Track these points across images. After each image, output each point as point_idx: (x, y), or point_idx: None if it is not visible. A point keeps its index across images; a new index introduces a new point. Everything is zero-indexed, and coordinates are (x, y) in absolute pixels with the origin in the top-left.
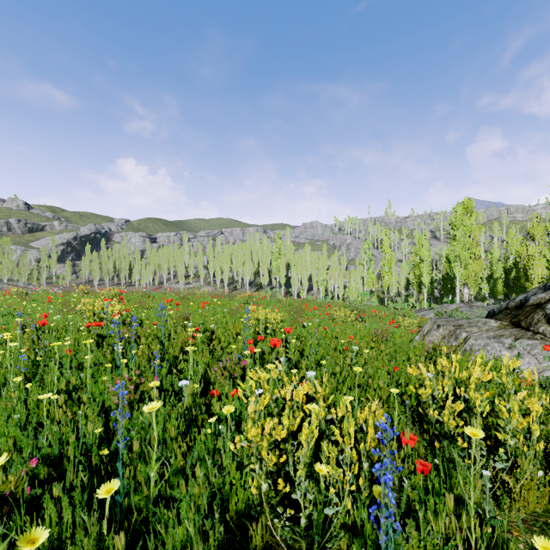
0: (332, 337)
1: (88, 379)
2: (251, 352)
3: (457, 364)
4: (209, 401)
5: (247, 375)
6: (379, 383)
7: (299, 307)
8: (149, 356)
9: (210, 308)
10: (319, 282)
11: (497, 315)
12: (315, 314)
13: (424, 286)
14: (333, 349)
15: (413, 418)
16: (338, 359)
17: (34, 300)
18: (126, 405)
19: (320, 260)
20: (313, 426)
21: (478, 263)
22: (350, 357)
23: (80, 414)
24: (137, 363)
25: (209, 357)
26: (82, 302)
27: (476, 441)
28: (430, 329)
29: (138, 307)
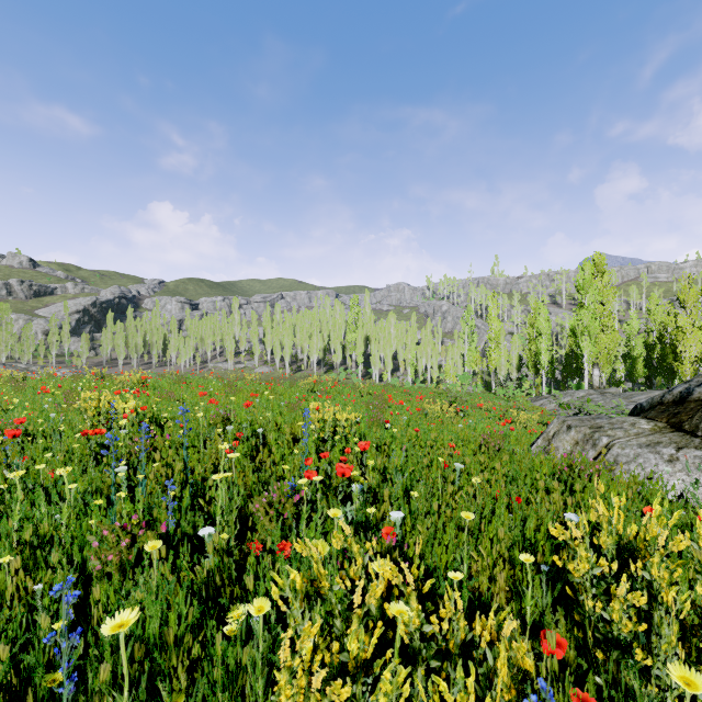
0: (425, 444)
1: (73, 518)
2: (309, 479)
3: (621, 512)
4: (248, 551)
5: (303, 516)
6: (498, 532)
7: (381, 396)
8: (168, 478)
9: (263, 399)
10: (407, 361)
11: (647, 412)
12: (402, 406)
13: (543, 367)
14: (428, 465)
15: (551, 589)
16: (435, 486)
17: (31, 388)
18: (115, 571)
19: (408, 333)
20: (400, 677)
21: (612, 337)
22: (451, 480)
23: (40, 590)
24: (148, 491)
25: (252, 479)
26: (83, 396)
27: (666, 653)
28: (558, 431)
29: (165, 399)
